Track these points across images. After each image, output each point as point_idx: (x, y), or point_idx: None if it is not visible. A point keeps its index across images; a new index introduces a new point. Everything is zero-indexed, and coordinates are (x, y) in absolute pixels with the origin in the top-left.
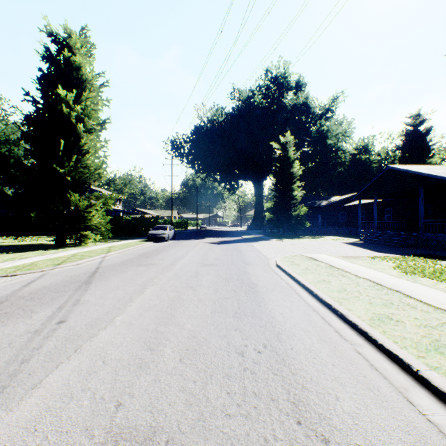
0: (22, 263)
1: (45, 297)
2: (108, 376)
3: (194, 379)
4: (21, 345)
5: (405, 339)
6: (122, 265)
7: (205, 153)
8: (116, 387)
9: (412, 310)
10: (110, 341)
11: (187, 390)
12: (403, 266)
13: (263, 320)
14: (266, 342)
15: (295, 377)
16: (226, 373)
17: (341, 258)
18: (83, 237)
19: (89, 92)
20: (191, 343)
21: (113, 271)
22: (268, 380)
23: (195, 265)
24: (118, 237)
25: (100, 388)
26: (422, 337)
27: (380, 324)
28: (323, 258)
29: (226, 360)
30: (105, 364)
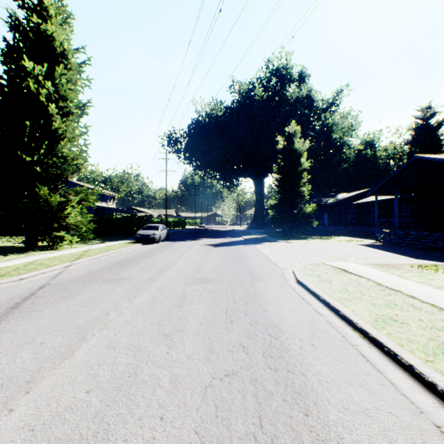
0: None
1: None
2: None
3: None
4: None
5: None
6: (81, 280)
7: (203, 149)
8: None
9: None
10: None
11: None
12: None
13: None
14: None
15: None
16: None
17: (381, 270)
18: (58, 239)
19: (63, 67)
20: None
21: (58, 294)
22: None
23: (183, 280)
24: (107, 237)
25: None
26: None
27: None
28: (355, 268)
29: None
30: None
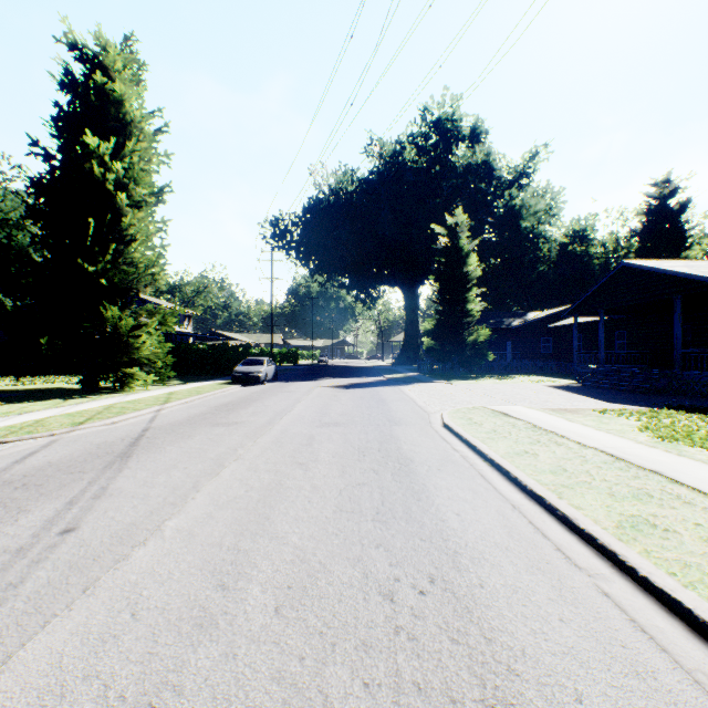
0: (21, 422)
1: (48, 483)
2: (138, 646)
3: (301, 653)
4: None
5: (689, 568)
6: (187, 424)
7: (325, 243)
8: (151, 672)
9: (689, 508)
10: (150, 570)
11: (286, 679)
12: (654, 426)
13: (427, 526)
14: (434, 572)
15: (492, 648)
16: (362, 640)
17: (550, 413)
18: (128, 378)
19: (136, 141)
20: (297, 573)
21: (170, 435)
22: (442, 654)
23: (308, 424)
24: (186, 377)
25: (120, 674)
26: None
27: (636, 536)
28: (519, 412)
29: (361, 611)
30: (135, 620)
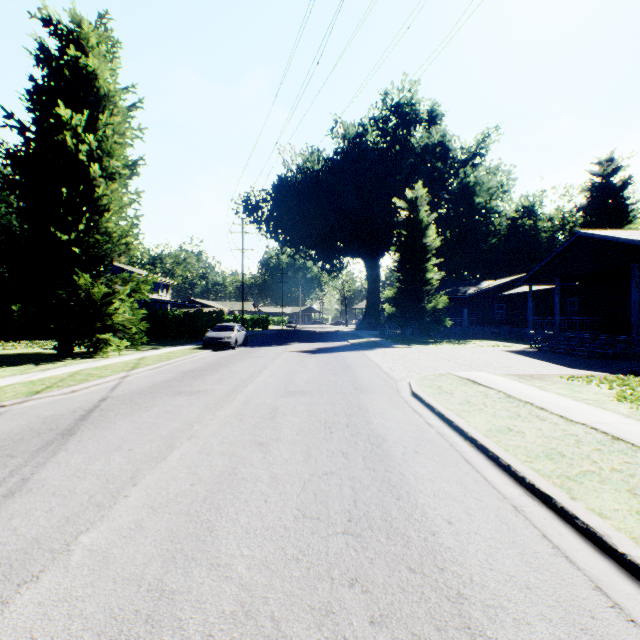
0: None
1: None
2: None
3: None
4: None
5: None
6: (148, 393)
7: (293, 217)
8: None
9: None
10: (24, 637)
11: None
12: (630, 395)
13: (414, 544)
14: (436, 639)
15: None
16: None
17: (519, 381)
18: (101, 344)
19: (109, 114)
20: None
21: (126, 406)
22: None
23: (273, 393)
24: (161, 341)
25: None
26: None
27: None
28: (487, 379)
29: None
30: None
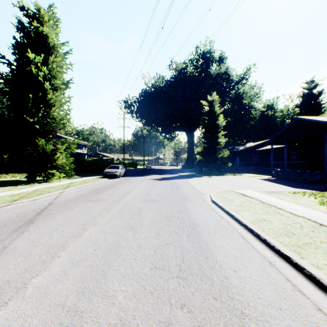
0: None
1: None
2: None
3: None
4: None
5: None
6: (73, 200)
7: (150, 110)
8: None
9: None
10: None
11: None
12: (326, 202)
13: (216, 284)
14: None
15: None
16: None
17: (267, 194)
18: (50, 175)
19: (54, 56)
20: None
21: (62, 207)
22: None
23: (139, 200)
24: (82, 174)
25: None
26: None
27: None
28: (251, 193)
29: None
30: None
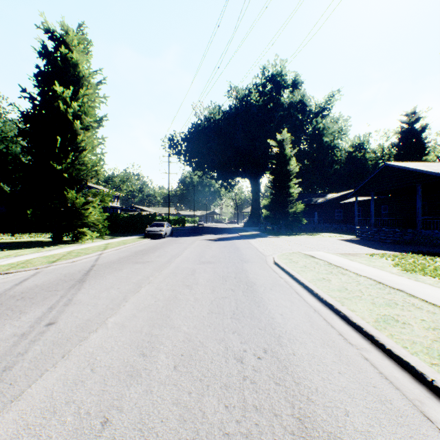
0: (17, 261)
1: (36, 297)
2: (95, 387)
3: (189, 390)
4: (6, 351)
5: (415, 344)
6: (118, 262)
7: (202, 151)
8: (104, 400)
9: (418, 311)
10: (100, 346)
11: (181, 403)
12: (402, 264)
13: (263, 321)
14: (266, 346)
15: (299, 387)
16: (224, 383)
17: (340, 256)
18: (81, 234)
19: (86, 89)
20: (186, 347)
21: (108, 269)
22: (270, 391)
23: (192, 262)
24: (116, 234)
25: (86, 401)
26: (433, 341)
27: (386, 326)
28: (321, 255)
29: (223, 367)
30: (93, 372)
